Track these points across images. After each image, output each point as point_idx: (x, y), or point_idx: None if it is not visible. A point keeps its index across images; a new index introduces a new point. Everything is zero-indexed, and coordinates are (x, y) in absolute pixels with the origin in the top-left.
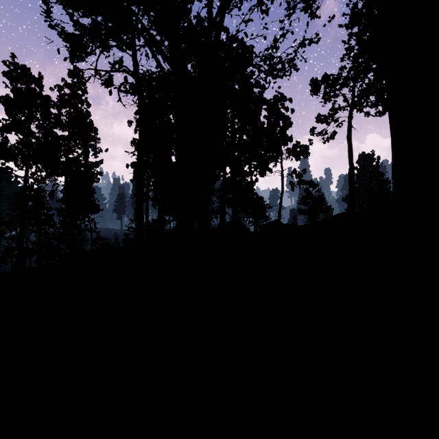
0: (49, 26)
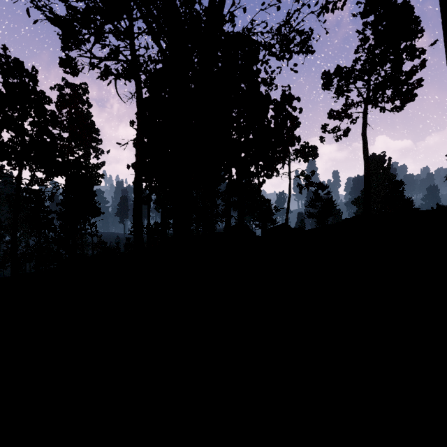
0: (36, 7)
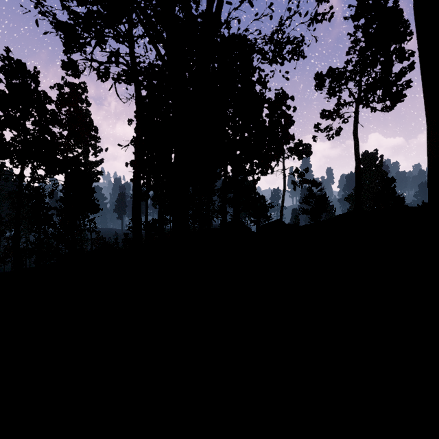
0: (40, 13)
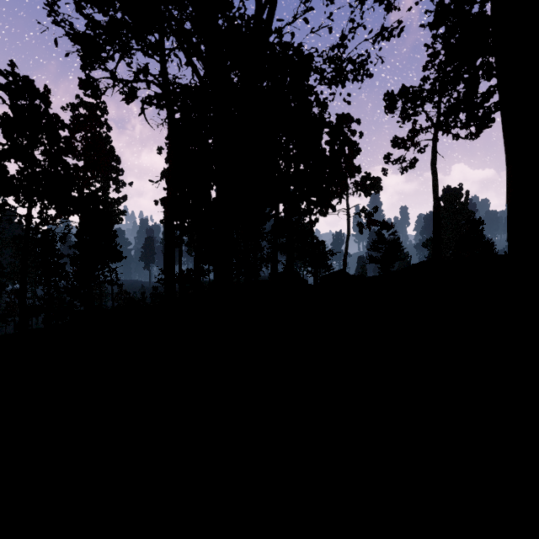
0: (54, 22)
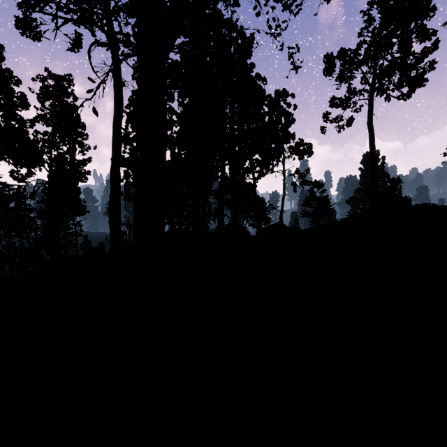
0: None
